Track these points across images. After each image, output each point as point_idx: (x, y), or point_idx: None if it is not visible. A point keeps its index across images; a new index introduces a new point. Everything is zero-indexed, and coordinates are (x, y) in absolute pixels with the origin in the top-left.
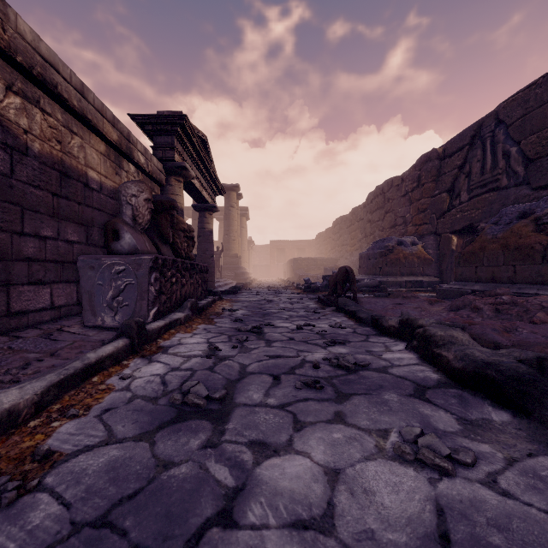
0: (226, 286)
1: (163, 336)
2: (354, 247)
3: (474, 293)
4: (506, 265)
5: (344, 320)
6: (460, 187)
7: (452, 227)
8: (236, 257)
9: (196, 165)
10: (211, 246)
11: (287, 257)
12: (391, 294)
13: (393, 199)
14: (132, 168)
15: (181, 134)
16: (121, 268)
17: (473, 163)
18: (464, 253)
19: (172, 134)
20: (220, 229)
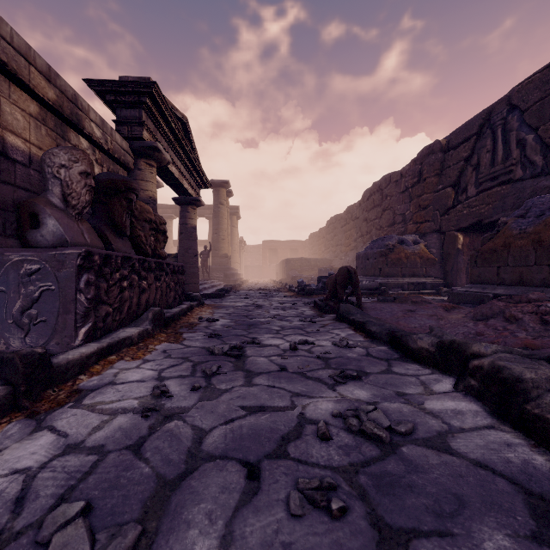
0: (213, 288)
1: (92, 367)
2: (350, 246)
3: (499, 298)
4: (539, 265)
5: (350, 334)
6: (467, 181)
7: (458, 224)
8: (226, 257)
9: (174, 150)
10: (195, 244)
11: (279, 257)
12: (398, 299)
13: (391, 196)
14: (84, 142)
15: (151, 108)
16: (33, 267)
17: (481, 155)
18: (483, 252)
19: (140, 107)
20: (210, 229)
